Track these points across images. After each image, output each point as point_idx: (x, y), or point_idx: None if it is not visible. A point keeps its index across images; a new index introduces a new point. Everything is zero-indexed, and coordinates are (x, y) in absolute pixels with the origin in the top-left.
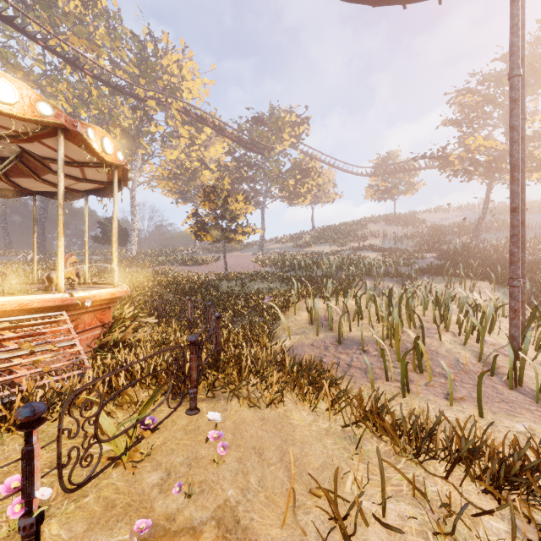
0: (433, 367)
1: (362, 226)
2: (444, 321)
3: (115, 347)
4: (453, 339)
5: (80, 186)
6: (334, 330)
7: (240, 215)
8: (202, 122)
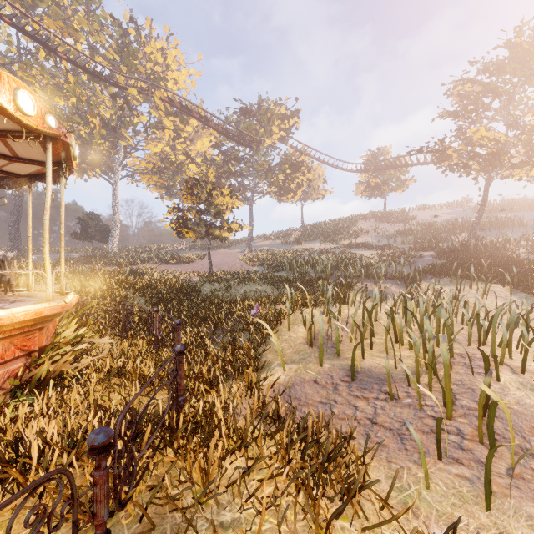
0: (506, 433)
1: (352, 224)
2: (483, 344)
3: (41, 387)
4: (518, 380)
5: (17, 168)
6: (341, 356)
7: (226, 210)
8: (187, 113)
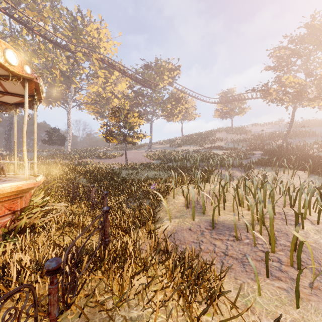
0: (308, 261)
1: (212, 134)
2: (293, 206)
3: (21, 233)
4: (315, 228)
5: (7, 99)
6: (206, 214)
7: (135, 126)
8: (112, 67)
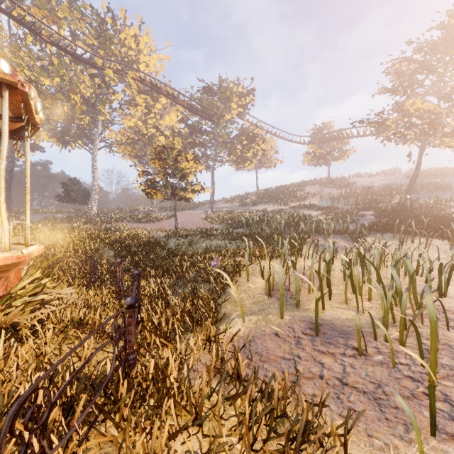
0: None
1: (300, 188)
2: (444, 295)
3: None
4: None
5: None
6: (301, 307)
7: (190, 174)
8: (156, 91)
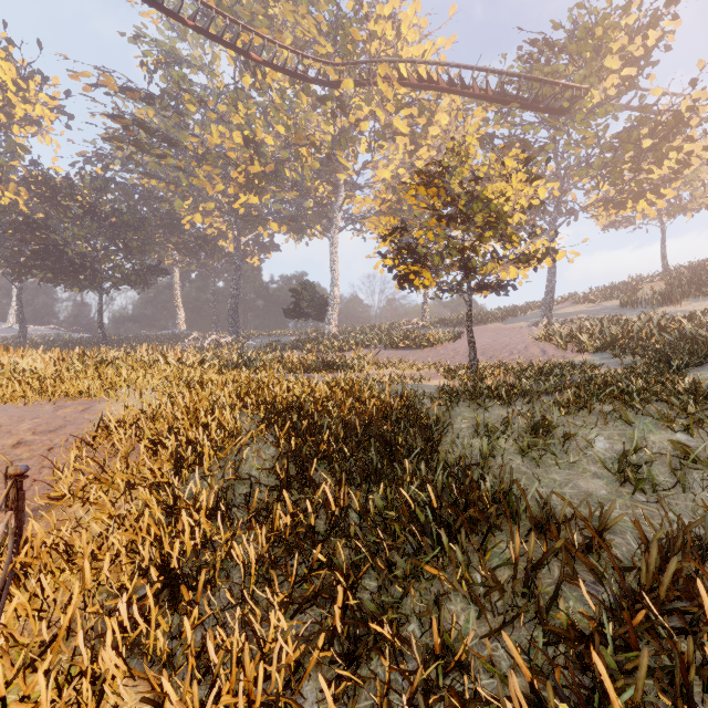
0: None
1: None
2: None
3: None
4: None
5: None
6: None
7: (512, 212)
8: (428, 87)
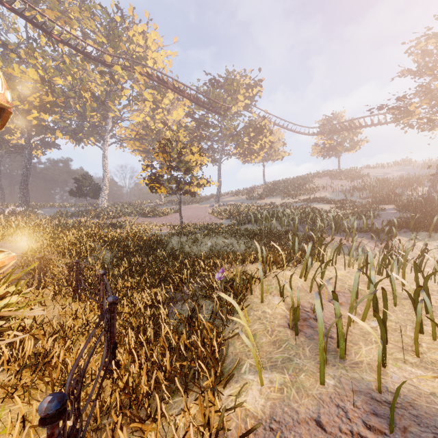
0: None
1: (309, 181)
2: None
3: None
4: None
5: None
6: (347, 359)
7: (195, 167)
8: (163, 85)
